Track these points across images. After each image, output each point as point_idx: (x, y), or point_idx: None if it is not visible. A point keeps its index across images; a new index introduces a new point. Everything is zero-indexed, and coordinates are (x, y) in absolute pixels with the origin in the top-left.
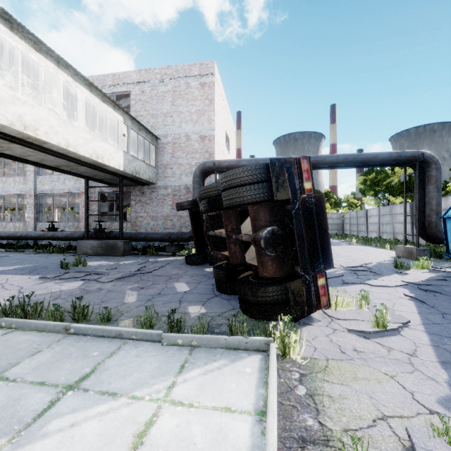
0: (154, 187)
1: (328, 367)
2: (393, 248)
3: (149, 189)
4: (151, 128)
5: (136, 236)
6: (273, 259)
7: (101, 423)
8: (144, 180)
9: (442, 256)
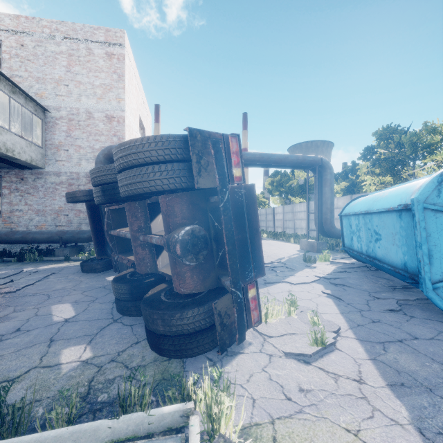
0: (40, 172)
1: (276, 441)
2: (297, 242)
3: (33, 175)
4: (35, 95)
5: (7, 236)
6: (193, 269)
7: None
8: (22, 162)
9: (334, 248)
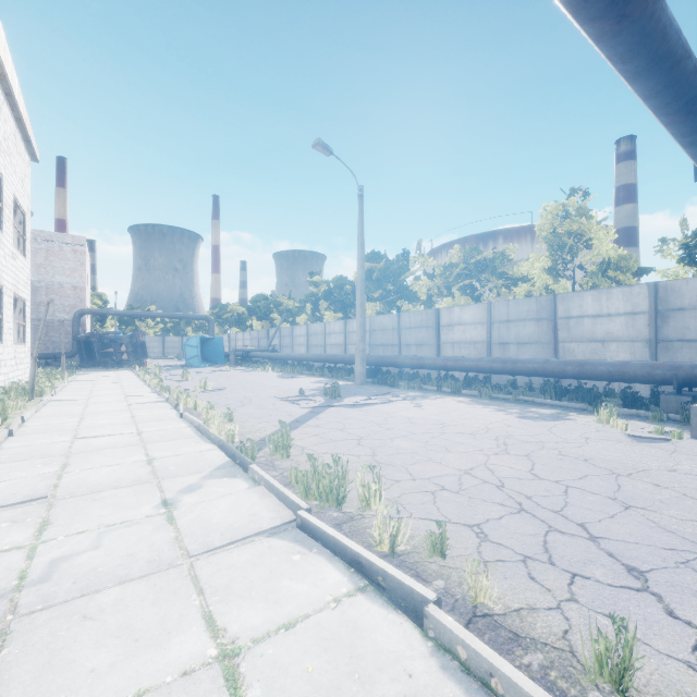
0: None
1: None
2: None
3: None
4: None
5: None
6: (133, 356)
7: (109, 372)
8: None
9: None
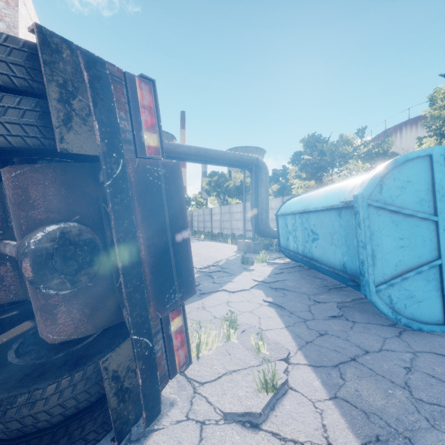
0: None
1: None
2: (234, 242)
3: None
4: None
5: None
6: (72, 299)
7: None
8: None
9: (268, 248)
